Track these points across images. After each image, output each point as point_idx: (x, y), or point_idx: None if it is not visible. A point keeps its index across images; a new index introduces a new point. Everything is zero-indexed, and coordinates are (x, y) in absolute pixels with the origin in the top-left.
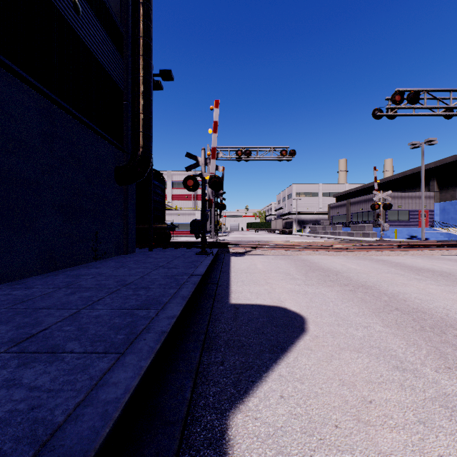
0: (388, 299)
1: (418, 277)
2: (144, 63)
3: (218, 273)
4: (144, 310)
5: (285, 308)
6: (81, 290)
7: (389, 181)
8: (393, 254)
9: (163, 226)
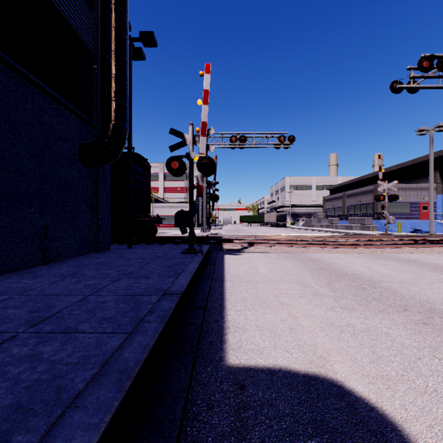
0: None
1: None
2: (116, 13)
3: (208, 283)
4: None
5: (339, 384)
6: None
7: (386, 173)
8: (417, 252)
9: (146, 219)
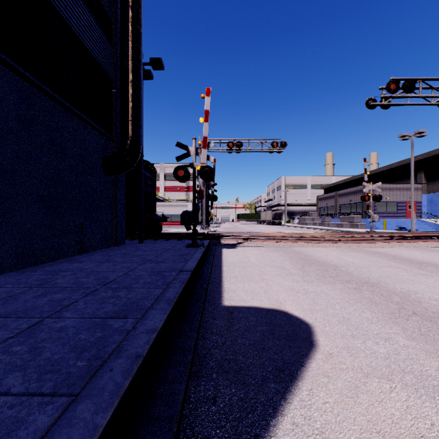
0: (400, 300)
1: (423, 272)
2: (133, 49)
3: (210, 267)
4: (120, 320)
5: (286, 311)
6: (54, 290)
7: (376, 173)
8: (388, 246)
9: (154, 218)
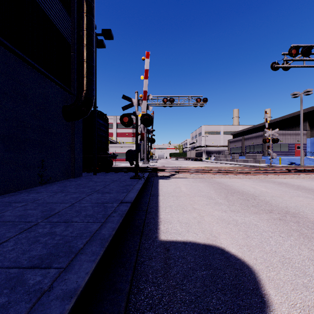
0: None
1: None
2: (87, 19)
3: (148, 197)
4: (40, 271)
5: (222, 248)
6: None
7: (272, 123)
8: (288, 177)
9: (106, 155)
